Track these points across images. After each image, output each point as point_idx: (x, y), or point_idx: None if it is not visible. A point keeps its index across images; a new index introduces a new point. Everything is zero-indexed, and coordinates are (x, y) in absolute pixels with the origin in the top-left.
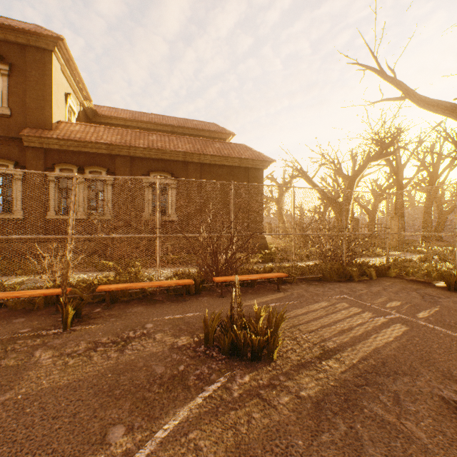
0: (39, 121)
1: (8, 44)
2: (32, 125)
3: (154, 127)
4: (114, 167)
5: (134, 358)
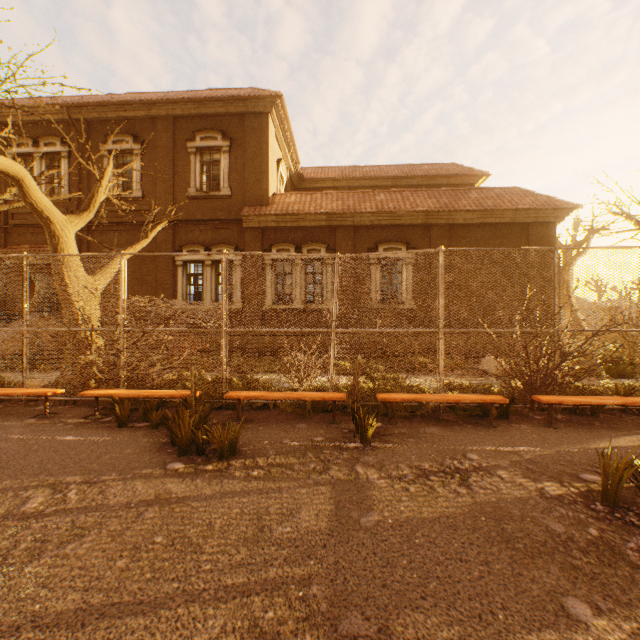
0: (256, 197)
1: (228, 118)
2: (250, 203)
3: (369, 183)
4: (334, 242)
5: (496, 500)
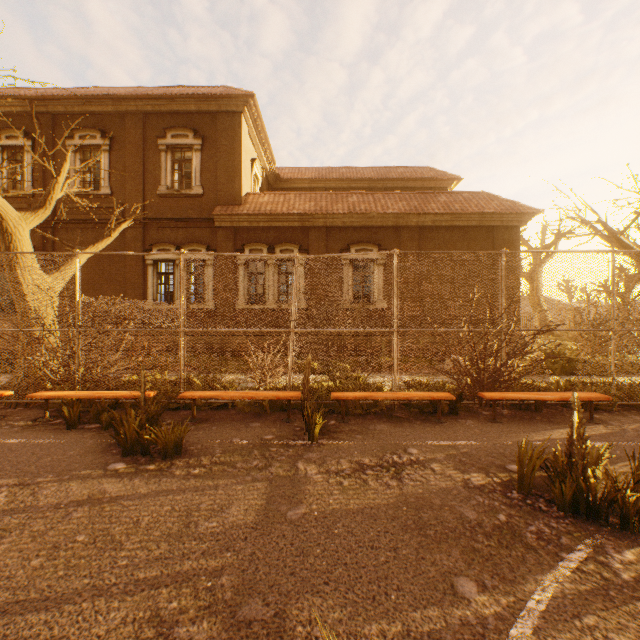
0: (229, 197)
1: (200, 116)
2: (222, 202)
3: (346, 185)
4: (307, 242)
5: (422, 491)
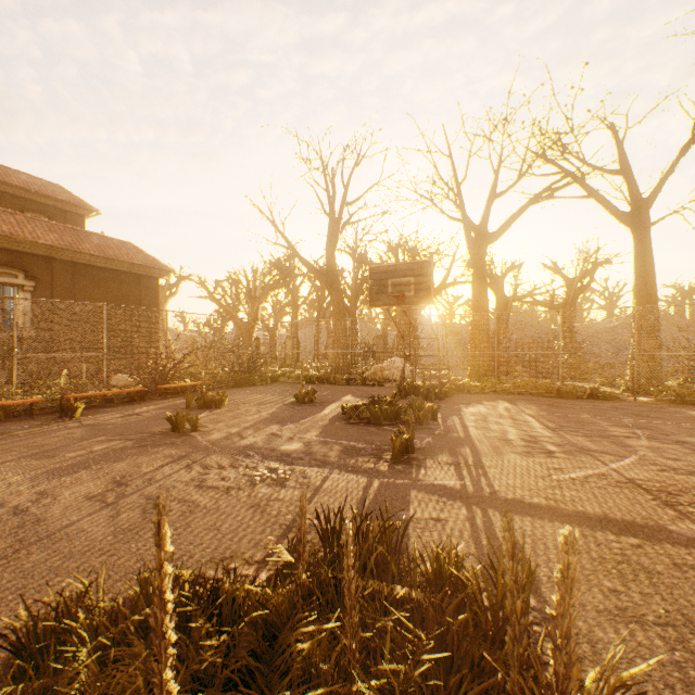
0: None
1: None
2: None
3: None
4: None
5: (154, 415)
